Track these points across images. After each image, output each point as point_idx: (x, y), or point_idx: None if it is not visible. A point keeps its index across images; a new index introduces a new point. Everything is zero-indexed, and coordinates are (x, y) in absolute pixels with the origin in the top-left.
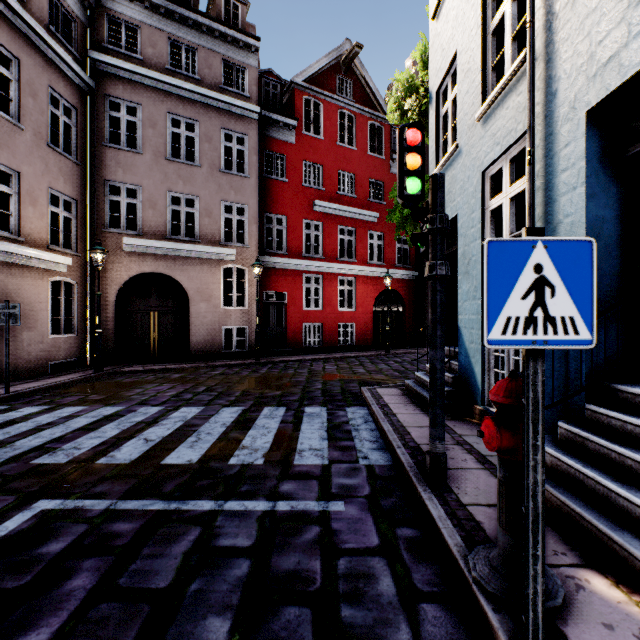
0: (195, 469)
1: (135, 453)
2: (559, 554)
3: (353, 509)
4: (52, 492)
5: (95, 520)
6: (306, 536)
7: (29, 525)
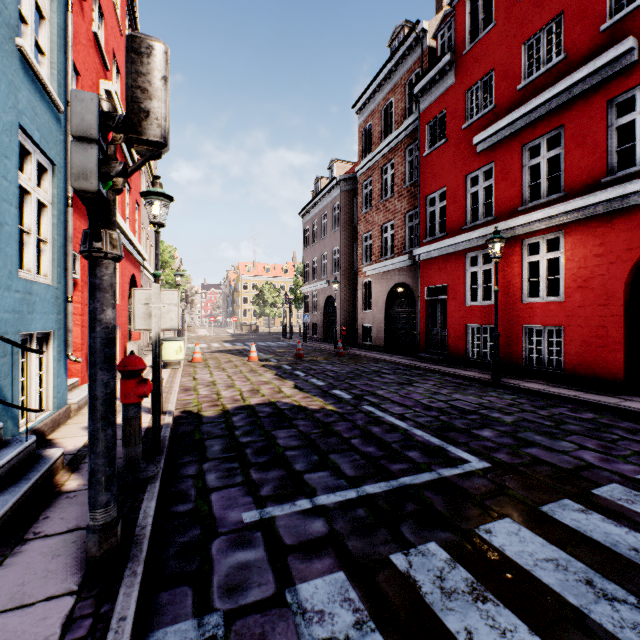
0: (452, 519)
1: (577, 523)
2: (73, 496)
3: (233, 515)
4: (502, 469)
5: (424, 464)
6: (269, 487)
7: (452, 455)
